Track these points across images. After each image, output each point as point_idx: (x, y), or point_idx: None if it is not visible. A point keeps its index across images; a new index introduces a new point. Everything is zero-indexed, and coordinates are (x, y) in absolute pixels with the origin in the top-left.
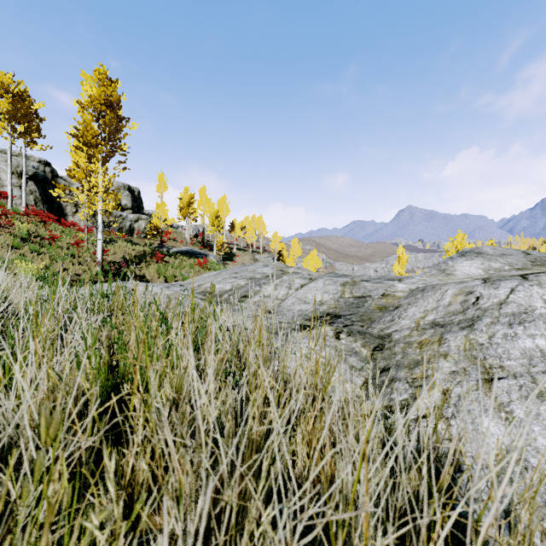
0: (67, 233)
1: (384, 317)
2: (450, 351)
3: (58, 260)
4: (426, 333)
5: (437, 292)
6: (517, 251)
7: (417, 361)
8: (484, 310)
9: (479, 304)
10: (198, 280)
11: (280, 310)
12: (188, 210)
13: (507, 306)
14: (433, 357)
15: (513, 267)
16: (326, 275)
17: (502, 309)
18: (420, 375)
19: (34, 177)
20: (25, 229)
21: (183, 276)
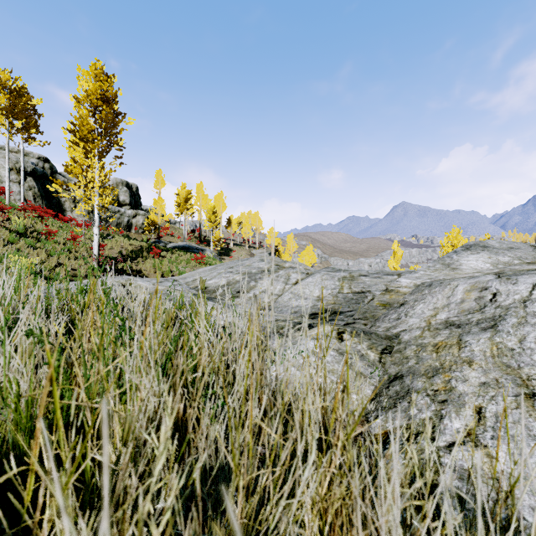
0: (65, 228)
1: (389, 315)
2: (475, 356)
3: (54, 255)
4: (441, 334)
5: (446, 287)
6: (524, 244)
7: (436, 368)
8: (505, 309)
9: (497, 302)
10: (193, 275)
11: (276, 306)
12: (185, 206)
13: (533, 304)
14: (455, 364)
15: (523, 261)
16: (323, 269)
17: (528, 307)
18: (442, 387)
19: (33, 173)
20: (21, 224)
21: (180, 271)
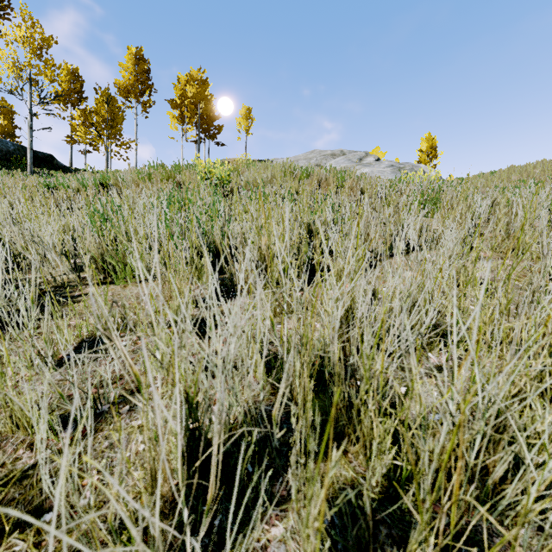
0: None
1: None
2: None
3: None
4: None
5: None
6: None
7: None
8: None
9: None
10: None
11: None
12: None
13: None
14: None
15: None
16: None
17: None
18: None
19: None
20: None
21: None
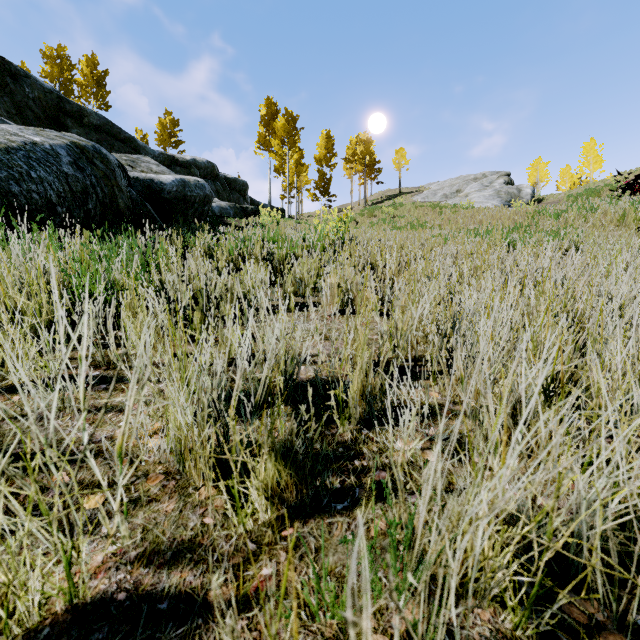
0: None
1: None
2: None
3: None
4: None
5: None
6: None
7: None
8: None
9: None
10: None
11: None
12: None
13: None
14: None
15: None
16: None
17: None
18: None
19: None
20: None
21: None
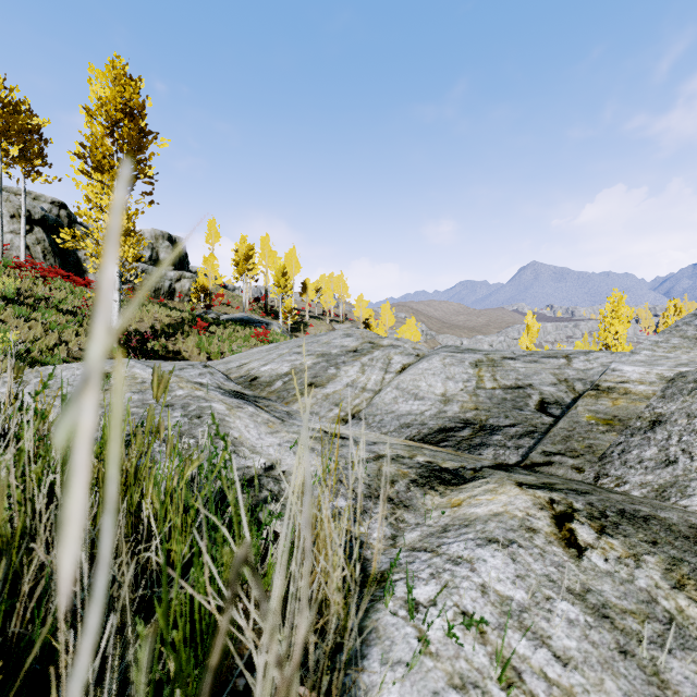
0: (77, 293)
1: (633, 448)
2: None
3: (55, 329)
4: None
5: None
6: None
7: None
8: None
9: None
10: (241, 357)
11: (371, 411)
12: (245, 265)
13: None
14: None
15: None
16: (442, 349)
17: None
18: None
19: (42, 221)
20: (12, 287)
21: (233, 352)
